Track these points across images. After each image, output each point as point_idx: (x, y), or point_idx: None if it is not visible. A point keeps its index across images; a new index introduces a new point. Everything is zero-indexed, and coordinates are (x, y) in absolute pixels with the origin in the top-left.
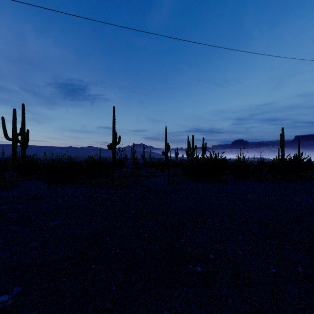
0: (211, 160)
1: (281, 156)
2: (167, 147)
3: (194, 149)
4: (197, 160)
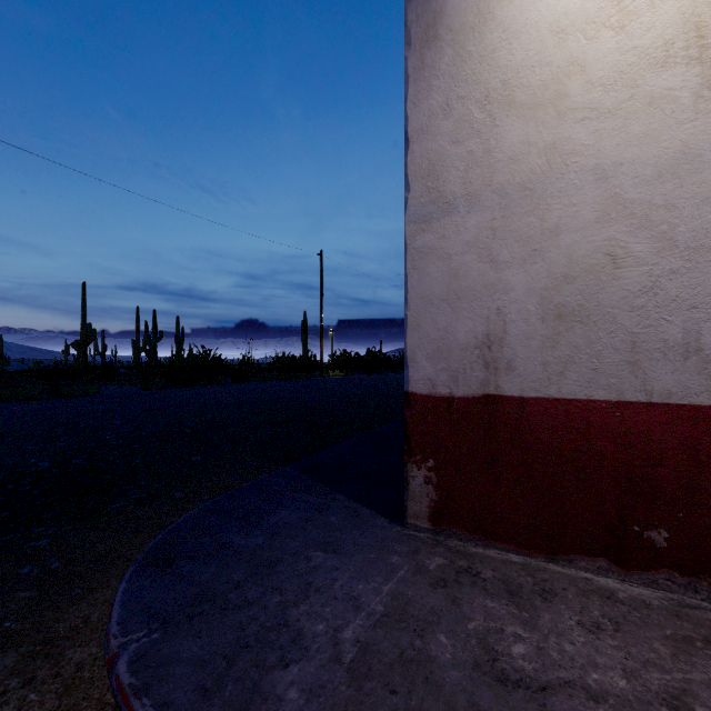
0: (201, 359)
1: (283, 354)
2: (87, 332)
3: (158, 339)
4: (184, 359)
